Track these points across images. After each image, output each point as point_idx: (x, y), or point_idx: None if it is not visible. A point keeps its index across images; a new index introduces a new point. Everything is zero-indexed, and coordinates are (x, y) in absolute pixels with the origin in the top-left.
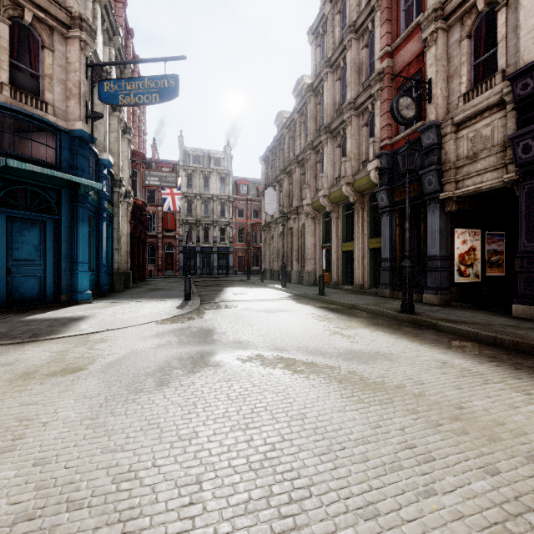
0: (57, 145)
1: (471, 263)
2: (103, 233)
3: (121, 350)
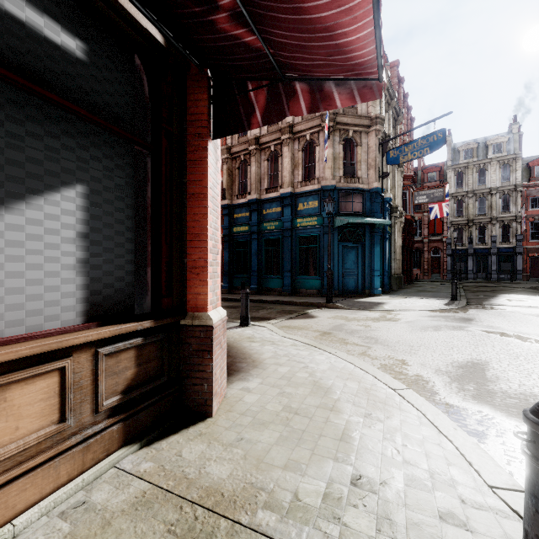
0: (363, 200)
1: None
2: (386, 249)
3: (411, 318)
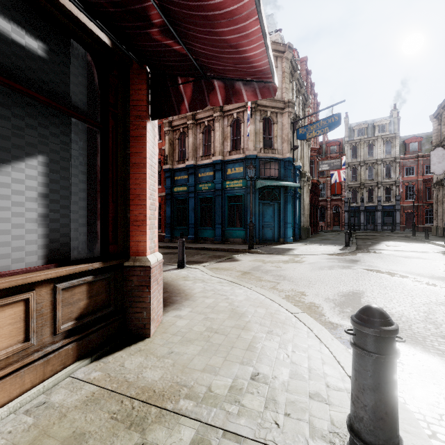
0: (278, 167)
1: None
2: (297, 206)
3: (313, 260)
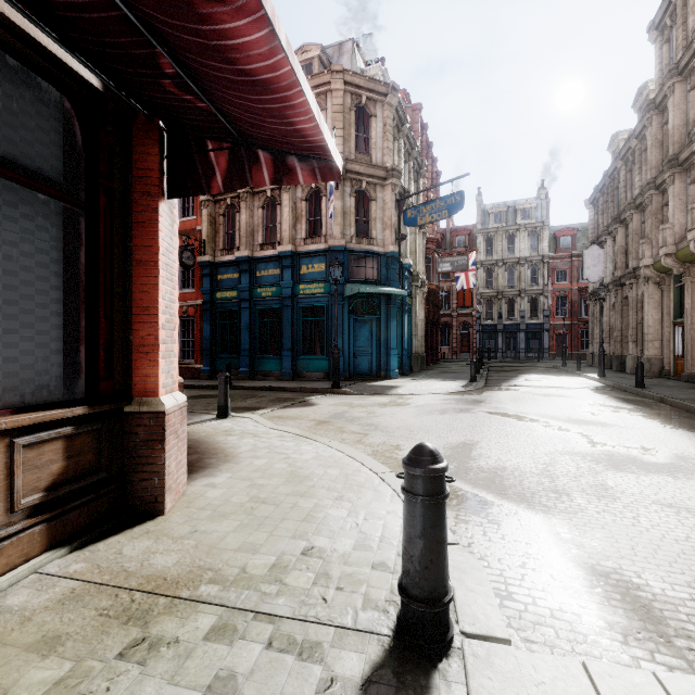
0: (378, 266)
1: None
2: (405, 323)
3: (422, 402)
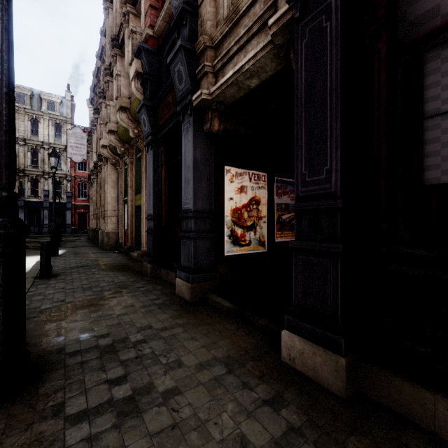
0: None
1: (254, 223)
2: None
3: None
